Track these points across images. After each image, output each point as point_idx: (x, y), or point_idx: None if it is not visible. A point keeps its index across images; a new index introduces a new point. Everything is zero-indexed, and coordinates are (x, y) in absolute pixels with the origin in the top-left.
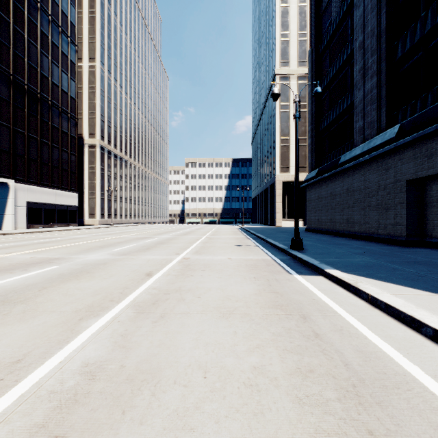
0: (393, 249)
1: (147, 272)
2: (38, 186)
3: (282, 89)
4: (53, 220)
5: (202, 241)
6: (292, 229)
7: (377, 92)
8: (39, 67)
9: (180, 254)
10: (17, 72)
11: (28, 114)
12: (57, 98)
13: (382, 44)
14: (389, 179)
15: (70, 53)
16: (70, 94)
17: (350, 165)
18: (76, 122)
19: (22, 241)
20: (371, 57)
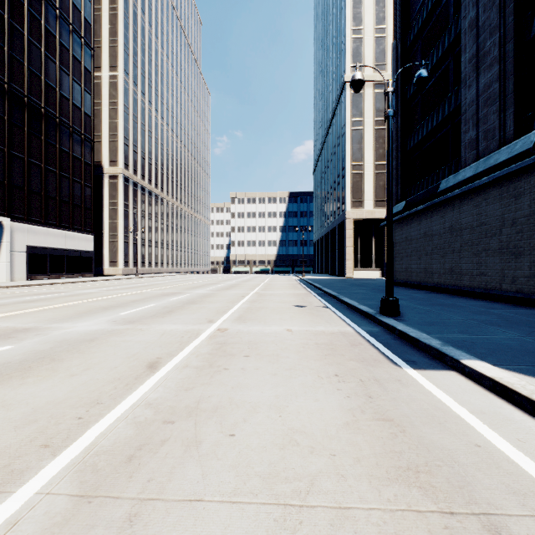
0: None
1: (151, 360)
2: (42, 226)
3: (354, 100)
4: (62, 269)
5: (249, 300)
6: (368, 281)
7: (499, 86)
8: (43, 74)
9: (214, 322)
10: (14, 80)
11: (29, 134)
12: (67, 115)
13: (507, 16)
14: (521, 211)
15: (84, 57)
16: (84, 109)
17: (456, 193)
18: (92, 146)
19: (3, 299)
20: (489, 37)
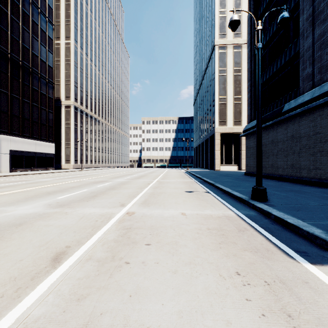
0: None
1: (59, 250)
2: (20, 137)
3: (221, 56)
4: (33, 165)
5: (152, 186)
6: (231, 173)
7: None
8: (21, 40)
9: (125, 206)
10: (1, 42)
11: (11, 78)
12: (37, 66)
13: None
14: None
15: (48, 30)
16: (48, 63)
17: (297, 112)
18: (53, 86)
19: None
20: (323, 0)
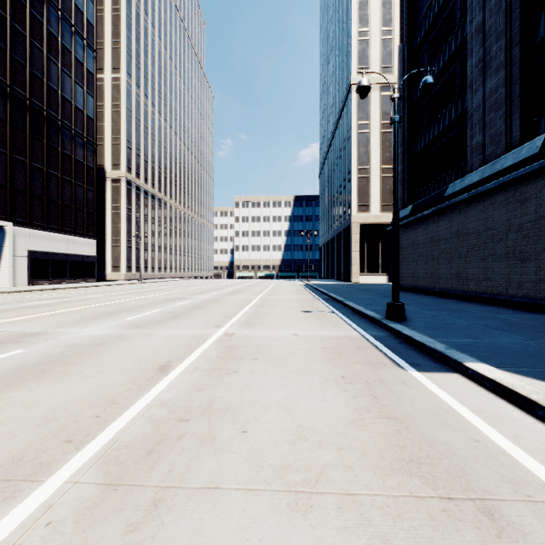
0: (542, 319)
1: (162, 364)
2: (44, 230)
3: (361, 103)
4: (64, 274)
5: (254, 305)
6: (375, 287)
7: (506, 91)
8: (45, 77)
9: (221, 327)
10: (16, 82)
11: (31, 137)
12: (70, 118)
13: (513, 21)
14: (527, 216)
15: (87, 59)
16: (87, 112)
17: (463, 198)
18: (94, 149)
19: (8, 304)
20: (495, 42)
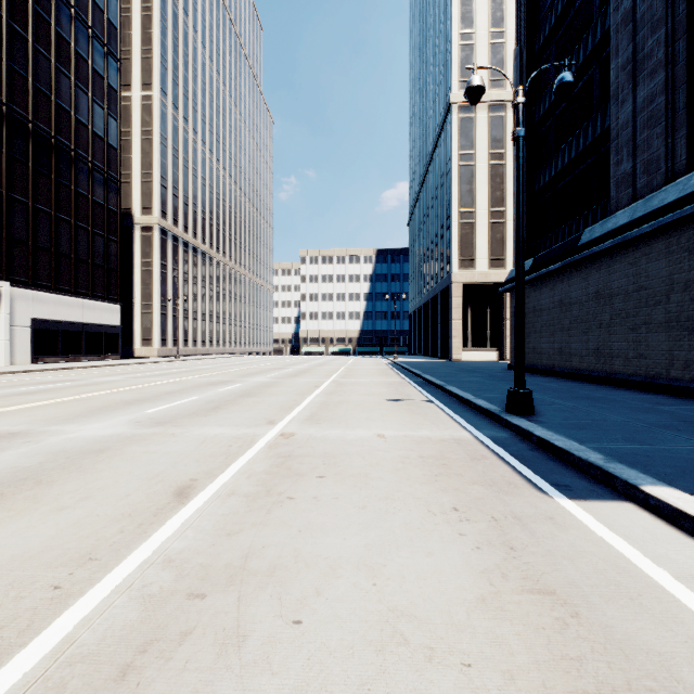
0: None
1: (181, 484)
2: (52, 293)
3: (463, 127)
4: (79, 349)
5: (324, 391)
6: (483, 366)
7: (666, 100)
8: (53, 93)
9: (276, 424)
10: (15, 99)
11: (34, 172)
12: (86, 147)
13: (677, 4)
14: None
15: (108, 71)
16: (108, 140)
17: (605, 247)
18: (118, 188)
19: None
20: (651, 34)
